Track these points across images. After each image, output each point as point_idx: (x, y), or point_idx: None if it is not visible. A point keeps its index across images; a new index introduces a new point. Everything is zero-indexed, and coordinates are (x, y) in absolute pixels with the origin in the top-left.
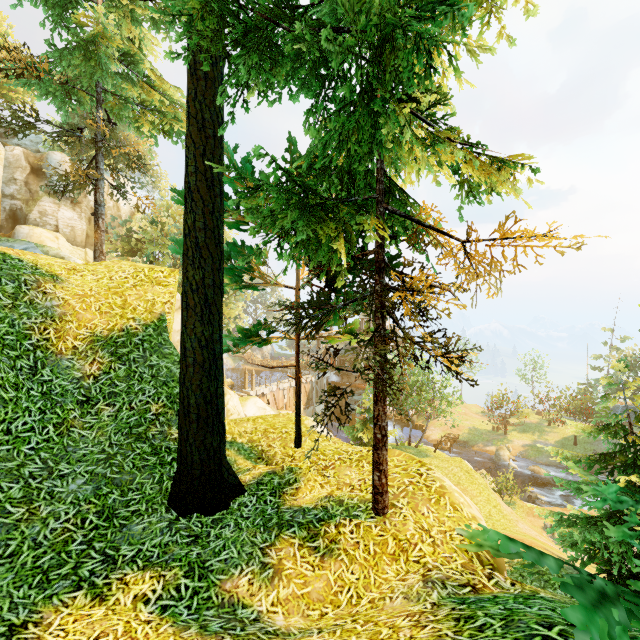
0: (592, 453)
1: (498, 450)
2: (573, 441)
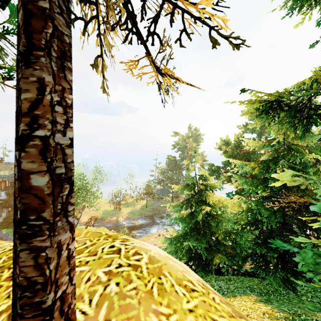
0: (152, 209)
1: (118, 218)
2: (146, 206)
